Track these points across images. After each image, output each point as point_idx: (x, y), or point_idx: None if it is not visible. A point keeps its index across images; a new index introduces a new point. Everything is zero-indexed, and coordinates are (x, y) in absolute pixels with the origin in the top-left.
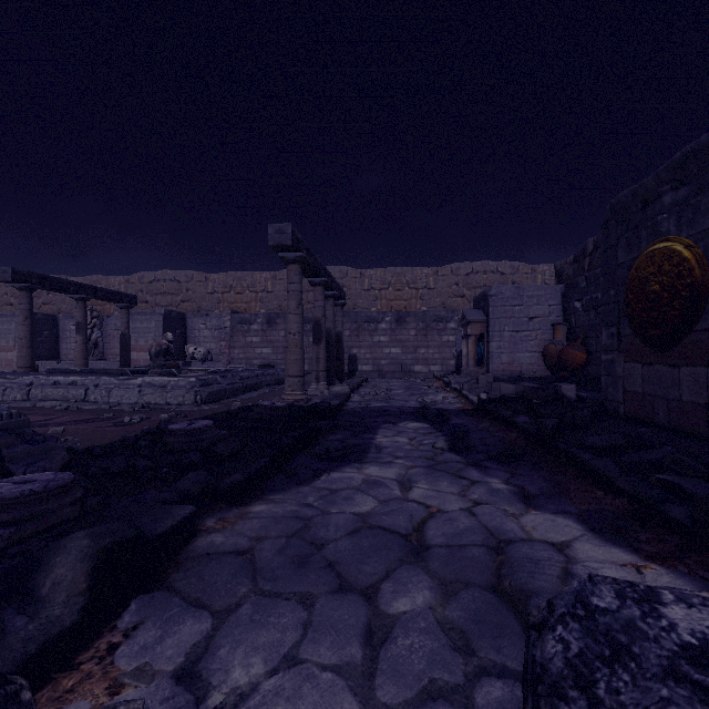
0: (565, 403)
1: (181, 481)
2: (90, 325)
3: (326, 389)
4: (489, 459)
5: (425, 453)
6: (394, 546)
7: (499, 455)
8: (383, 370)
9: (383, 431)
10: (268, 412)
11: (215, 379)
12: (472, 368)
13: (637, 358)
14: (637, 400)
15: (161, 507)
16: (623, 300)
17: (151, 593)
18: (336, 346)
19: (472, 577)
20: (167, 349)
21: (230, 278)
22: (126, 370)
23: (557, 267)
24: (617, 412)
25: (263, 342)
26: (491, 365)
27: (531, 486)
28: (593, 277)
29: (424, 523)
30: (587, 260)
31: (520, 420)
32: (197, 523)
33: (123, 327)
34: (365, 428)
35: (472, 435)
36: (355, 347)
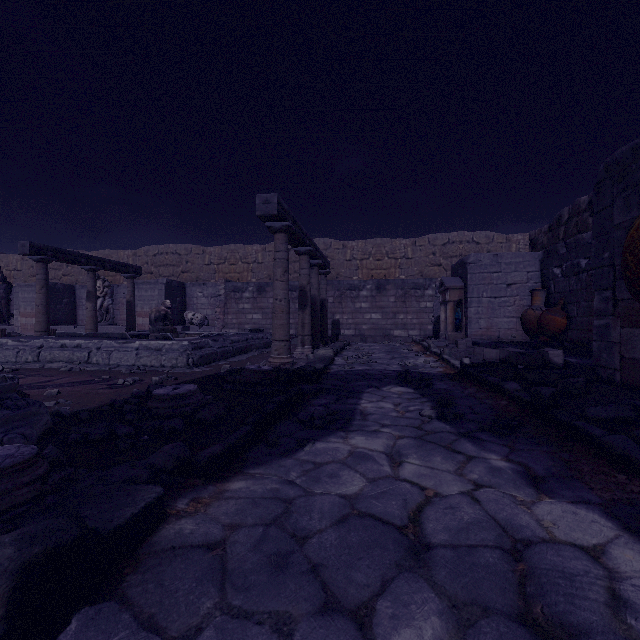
0: (552, 369)
1: (155, 453)
2: (102, 293)
3: (311, 352)
4: (481, 429)
5: (413, 421)
6: (389, 544)
7: (492, 426)
8: (365, 334)
9: (368, 396)
10: (254, 376)
11: (207, 343)
12: (450, 333)
13: (637, 323)
14: (637, 367)
15: (125, 489)
16: (619, 263)
17: (98, 604)
18: (320, 312)
19: (491, 598)
20: (166, 315)
21: (225, 251)
22: (126, 334)
23: (531, 236)
24: (612, 379)
25: (253, 309)
26: (469, 329)
27: (536, 465)
28: (573, 243)
29: (421, 511)
30: (562, 229)
31: (509, 387)
32: (167, 505)
33: (129, 295)
34: (349, 392)
35: (459, 402)
36: (338, 313)
